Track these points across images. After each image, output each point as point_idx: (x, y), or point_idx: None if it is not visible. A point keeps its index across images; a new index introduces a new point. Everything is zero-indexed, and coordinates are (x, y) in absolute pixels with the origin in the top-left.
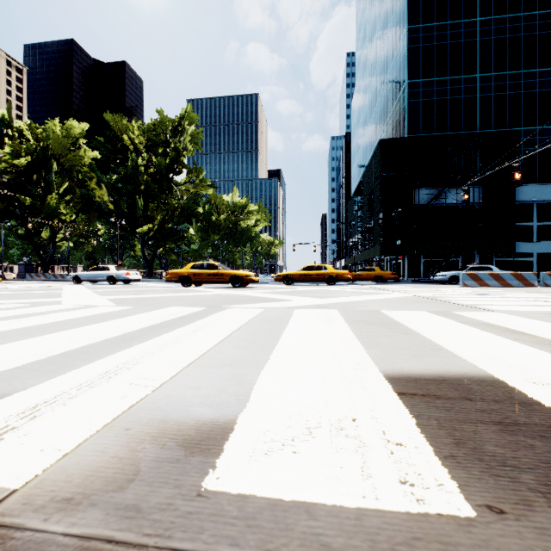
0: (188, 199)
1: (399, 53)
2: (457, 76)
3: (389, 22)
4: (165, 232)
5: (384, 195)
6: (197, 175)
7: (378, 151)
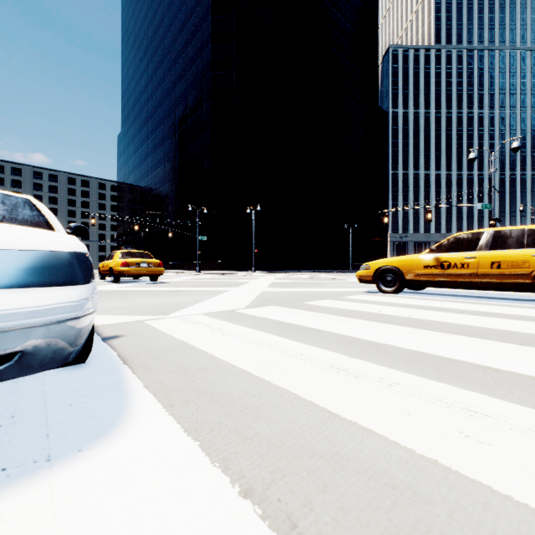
0: None
1: None
2: None
3: None
4: None
5: None
6: None
7: None
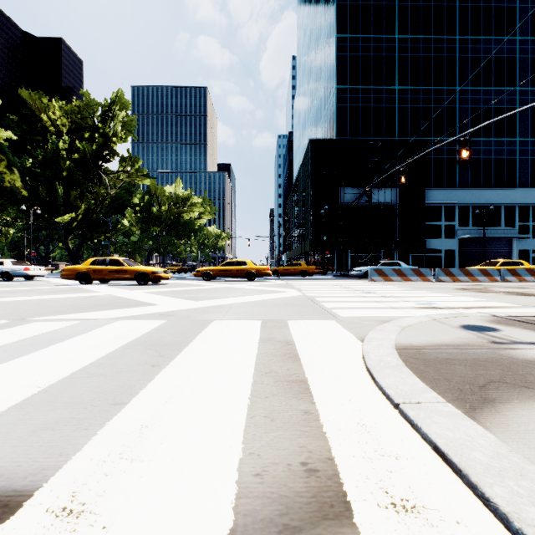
0: (120, 188)
1: (329, 60)
2: (379, 86)
3: (322, 30)
4: (91, 222)
5: (313, 192)
6: (132, 163)
7: (308, 150)
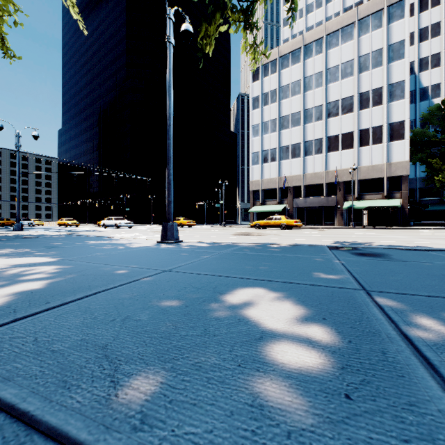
0: None
1: None
2: None
3: None
4: None
5: None
6: None
7: None
